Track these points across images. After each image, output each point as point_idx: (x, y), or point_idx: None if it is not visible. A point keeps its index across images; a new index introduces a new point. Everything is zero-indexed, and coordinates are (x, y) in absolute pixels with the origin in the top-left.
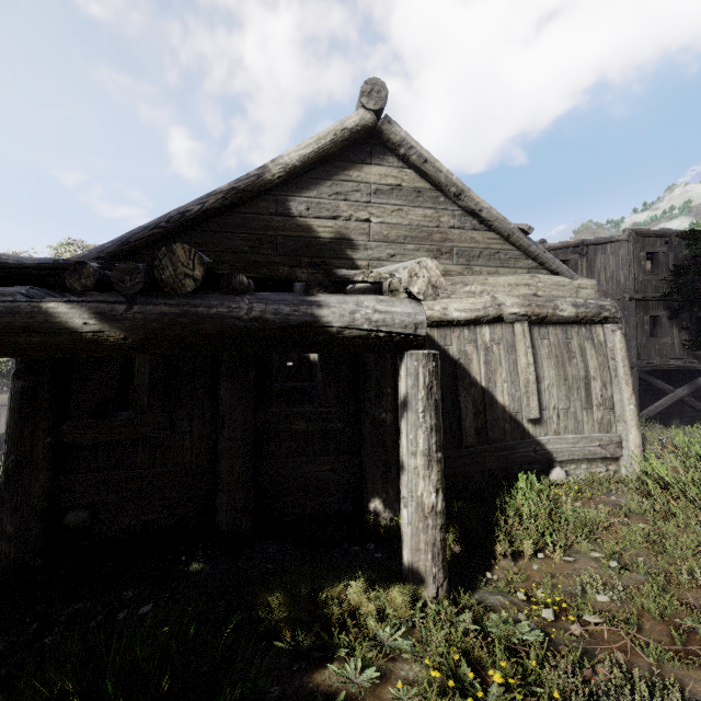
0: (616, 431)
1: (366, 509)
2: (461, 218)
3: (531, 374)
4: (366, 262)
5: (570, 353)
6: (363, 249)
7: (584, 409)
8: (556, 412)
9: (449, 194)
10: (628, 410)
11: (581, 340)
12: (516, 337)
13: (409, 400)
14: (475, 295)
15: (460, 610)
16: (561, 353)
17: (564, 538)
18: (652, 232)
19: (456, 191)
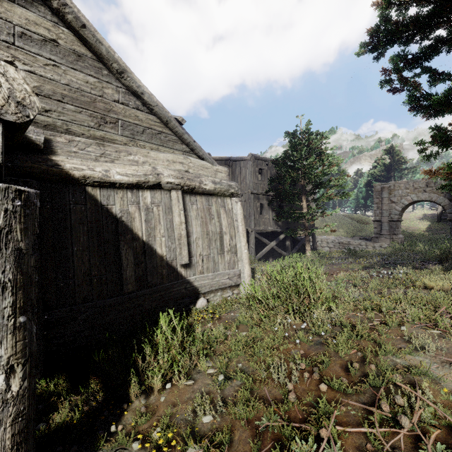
0: (238, 267)
1: None
2: (125, 95)
3: (183, 230)
4: None
5: (210, 215)
6: None
7: (219, 254)
8: (202, 257)
9: (112, 69)
10: (244, 253)
11: (218, 207)
12: (172, 202)
13: None
14: (139, 164)
15: None
16: (205, 215)
17: (189, 363)
18: (261, 158)
19: (118, 68)
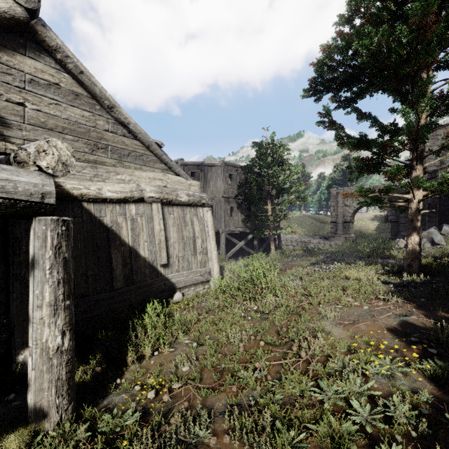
0: (208, 266)
1: (14, 362)
2: (114, 125)
3: (163, 236)
4: (20, 141)
5: (185, 223)
6: (16, 128)
7: (193, 255)
8: (178, 258)
9: (104, 105)
10: (214, 254)
11: (191, 215)
12: (153, 213)
13: (36, 260)
14: (125, 182)
15: (79, 425)
16: (180, 223)
17: (171, 337)
18: (231, 164)
19: (109, 104)
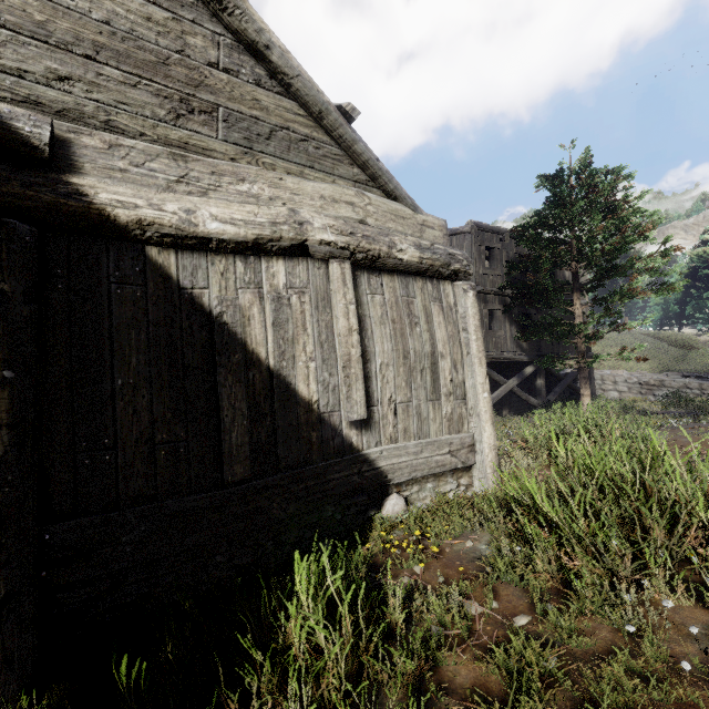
0: (468, 429)
1: None
2: (232, 53)
3: (355, 346)
4: None
5: (412, 317)
6: None
7: (430, 400)
8: (393, 407)
9: None
10: (482, 399)
11: (426, 299)
12: (332, 285)
13: None
14: (260, 201)
15: None
16: (400, 316)
17: None
18: (490, 228)
19: None
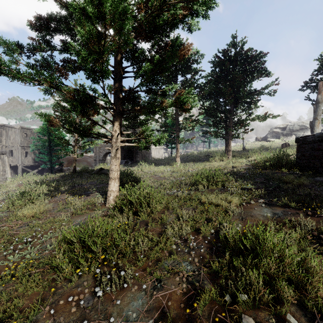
0: (6, 176)
1: None
2: None
3: None
4: None
5: None
6: None
7: None
8: None
9: None
10: (9, 171)
11: None
12: None
13: None
14: None
15: None
16: None
17: None
18: (26, 128)
19: None
